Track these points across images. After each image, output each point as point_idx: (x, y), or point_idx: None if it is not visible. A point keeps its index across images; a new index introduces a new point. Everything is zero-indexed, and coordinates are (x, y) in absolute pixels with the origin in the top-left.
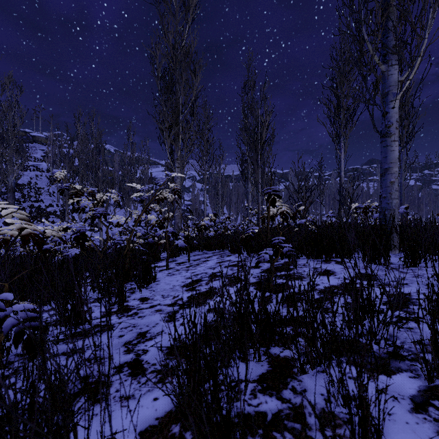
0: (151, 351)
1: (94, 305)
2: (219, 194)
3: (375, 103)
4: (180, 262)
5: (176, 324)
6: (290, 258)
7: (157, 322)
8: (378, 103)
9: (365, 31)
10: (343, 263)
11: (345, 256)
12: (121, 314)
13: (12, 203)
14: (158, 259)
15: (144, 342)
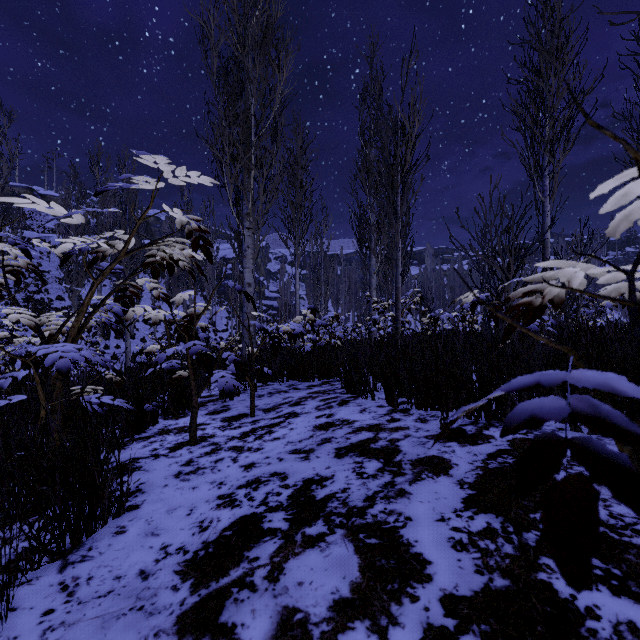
0: None
1: None
2: (322, 281)
3: None
4: (235, 415)
5: None
6: None
7: None
8: None
9: None
10: None
11: None
12: None
13: None
14: (189, 405)
15: None
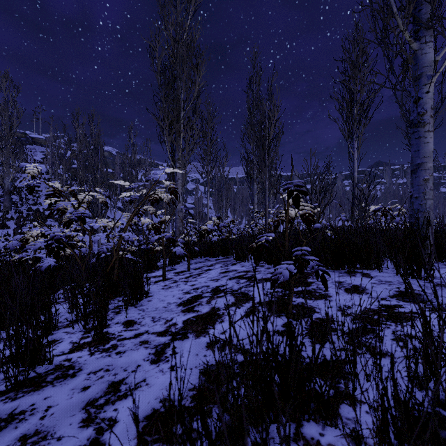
0: (121, 423)
1: (66, 331)
2: (223, 197)
3: (405, 88)
4: (179, 271)
5: (164, 368)
6: (318, 276)
7: (139, 362)
8: (407, 89)
9: (394, 3)
10: (371, 275)
11: (372, 267)
12: (95, 347)
13: (8, 206)
14: (155, 267)
15: (114, 402)
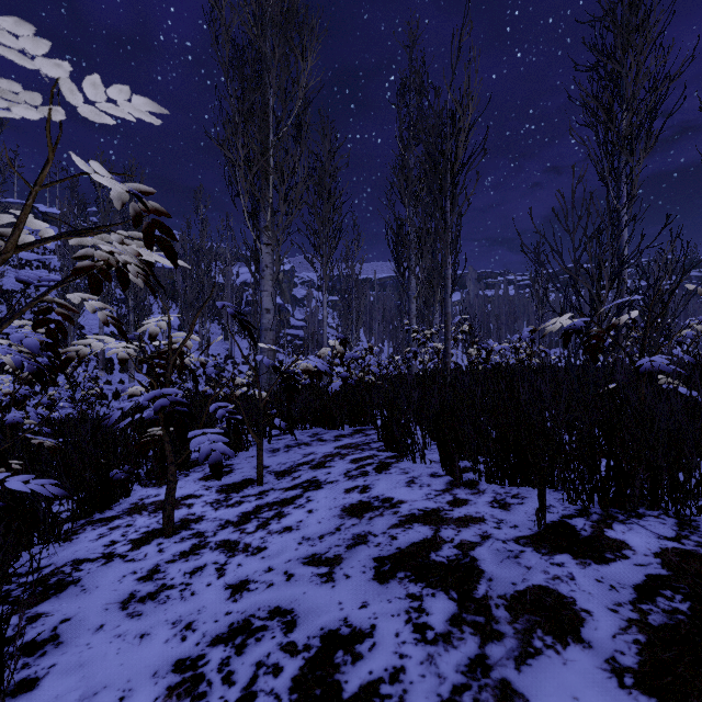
0: None
1: None
2: (353, 307)
3: None
4: (237, 481)
5: None
6: None
7: None
8: None
9: None
10: None
11: None
12: None
13: None
14: (181, 465)
15: None
